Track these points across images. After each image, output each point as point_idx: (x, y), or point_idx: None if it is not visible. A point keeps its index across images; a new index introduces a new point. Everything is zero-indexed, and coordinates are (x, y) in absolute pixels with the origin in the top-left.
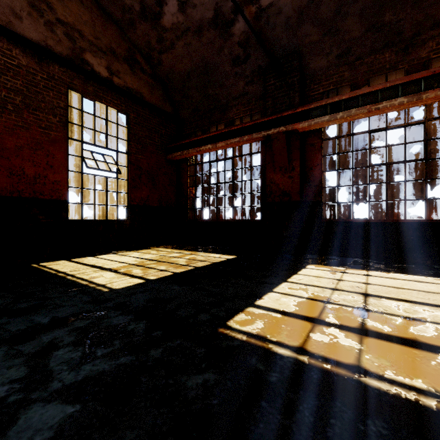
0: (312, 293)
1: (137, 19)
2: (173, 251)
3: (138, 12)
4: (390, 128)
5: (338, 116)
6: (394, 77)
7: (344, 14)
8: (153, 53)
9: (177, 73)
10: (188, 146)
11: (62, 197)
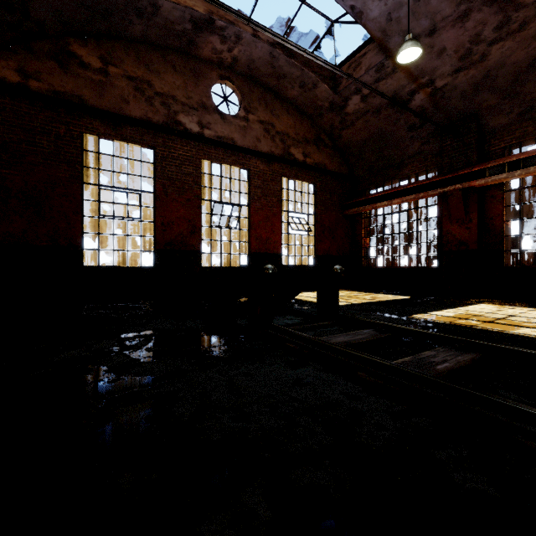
0: (470, 313)
1: (325, 112)
2: (354, 292)
3: (327, 108)
4: None
5: (516, 174)
6: None
7: (523, 81)
8: (335, 131)
9: (354, 142)
10: (363, 203)
11: (279, 252)
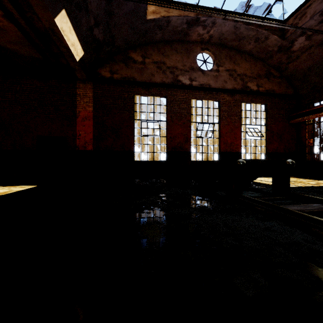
0: None
1: (274, 54)
2: (299, 179)
3: (276, 51)
4: None
5: None
6: None
7: None
8: (282, 65)
9: (299, 70)
10: (307, 114)
11: (239, 151)
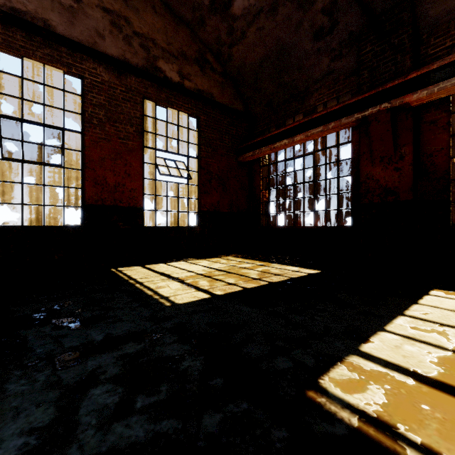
0: None
1: (206, 15)
2: (244, 261)
3: (208, 7)
4: None
5: None
6: None
7: None
8: (223, 48)
9: (248, 65)
10: (260, 145)
11: (138, 204)
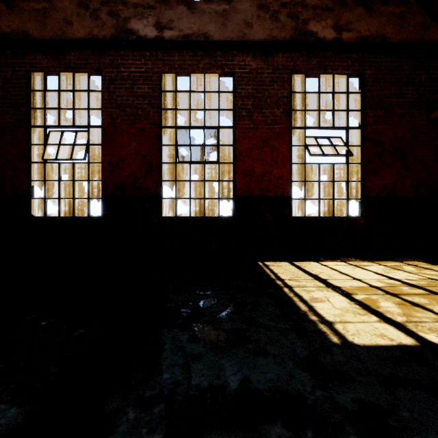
0: None
1: None
2: None
3: None
4: None
5: None
6: None
7: None
8: None
9: None
10: None
11: (285, 193)
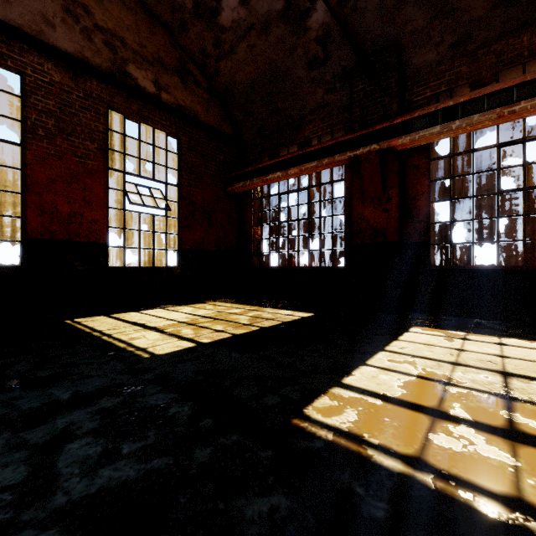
0: (423, 368)
1: (189, 19)
2: (233, 306)
3: (191, 11)
4: (530, 139)
5: (454, 126)
6: (535, 68)
7: None
8: (209, 61)
9: (238, 84)
10: (251, 175)
11: (101, 240)
